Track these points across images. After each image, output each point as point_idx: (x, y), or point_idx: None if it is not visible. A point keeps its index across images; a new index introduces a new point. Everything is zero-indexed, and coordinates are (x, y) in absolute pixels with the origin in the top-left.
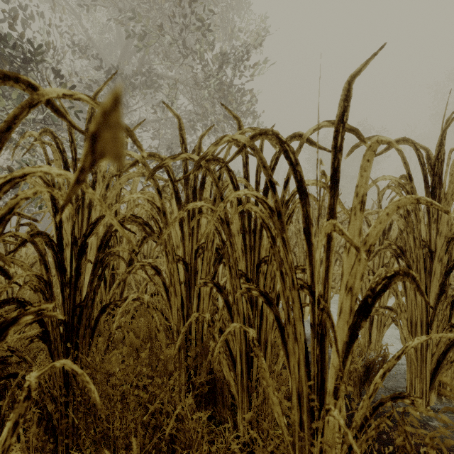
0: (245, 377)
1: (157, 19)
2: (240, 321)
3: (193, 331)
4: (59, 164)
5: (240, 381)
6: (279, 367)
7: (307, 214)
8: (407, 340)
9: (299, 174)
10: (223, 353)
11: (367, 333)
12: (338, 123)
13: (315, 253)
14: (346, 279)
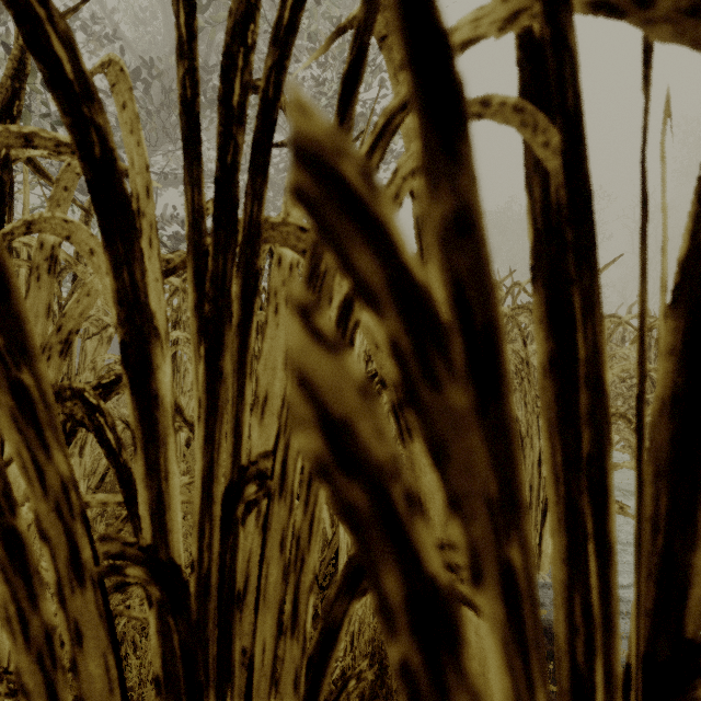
0: None
1: None
2: None
3: None
4: None
5: None
6: None
7: None
8: None
9: None
10: None
11: None
12: None
13: None
14: None
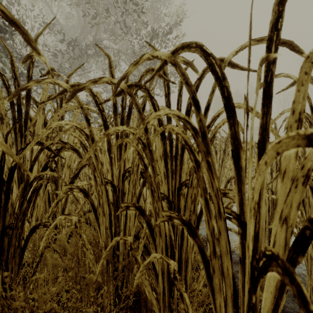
0: (167, 295)
1: (105, 6)
2: (162, 242)
3: (120, 246)
4: (1, 96)
5: (162, 299)
6: (200, 286)
7: (235, 135)
8: (311, 254)
9: (226, 90)
10: (145, 274)
11: (267, 241)
12: (271, 30)
13: (244, 178)
14: (280, 208)
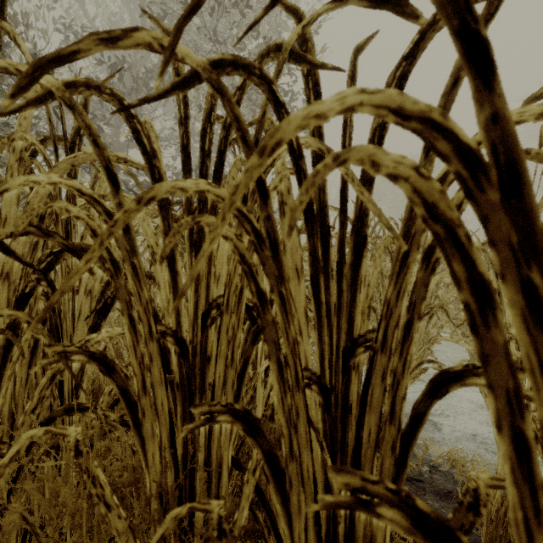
0: None
1: None
2: (307, 500)
3: (198, 485)
4: None
5: None
6: None
7: None
8: None
9: None
10: None
11: None
12: None
13: None
14: None
